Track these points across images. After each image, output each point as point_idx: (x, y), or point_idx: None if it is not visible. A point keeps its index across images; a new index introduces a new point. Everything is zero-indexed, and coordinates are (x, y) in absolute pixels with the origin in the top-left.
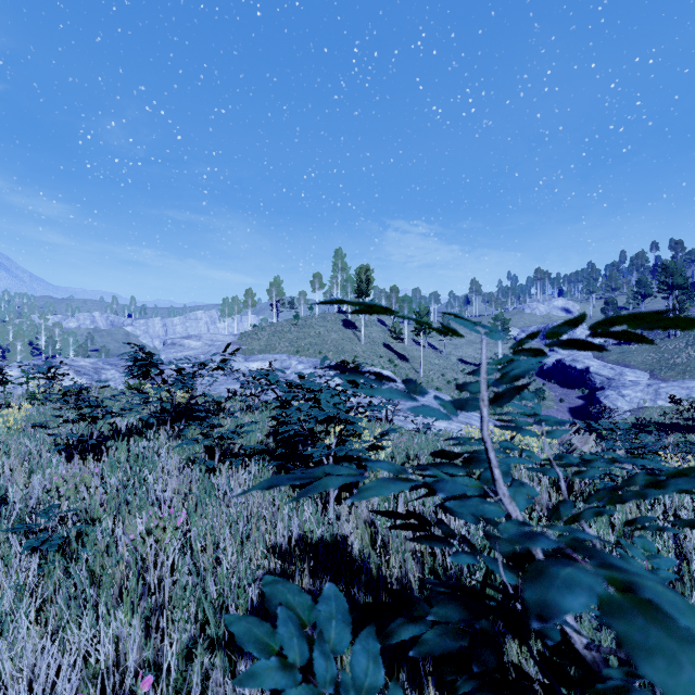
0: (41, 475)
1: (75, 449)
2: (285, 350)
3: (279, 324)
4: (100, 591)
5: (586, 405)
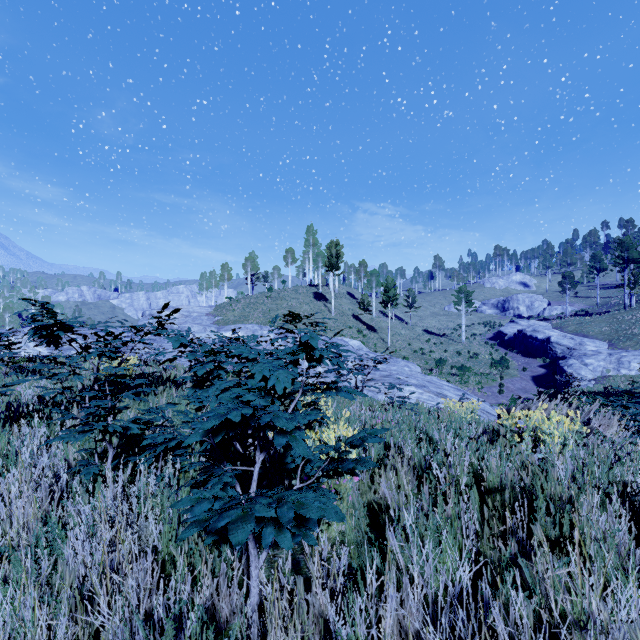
0: None
1: None
2: (258, 320)
3: (253, 296)
4: None
5: (549, 374)
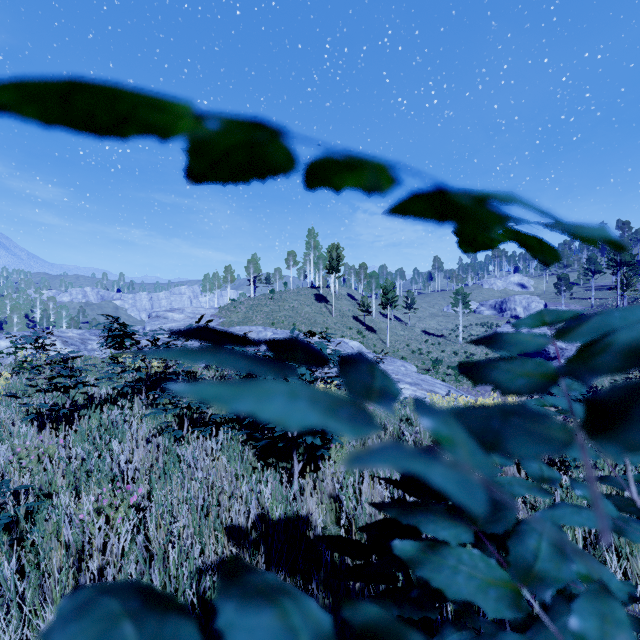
0: (10, 444)
1: (47, 418)
2: (261, 322)
3: (256, 298)
4: (26, 588)
5: None
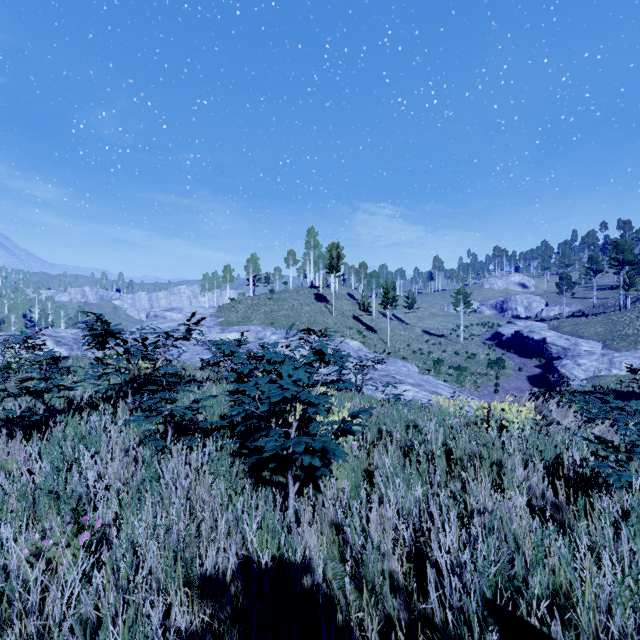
0: None
1: (17, 425)
2: (260, 322)
3: (255, 297)
4: None
5: (544, 374)
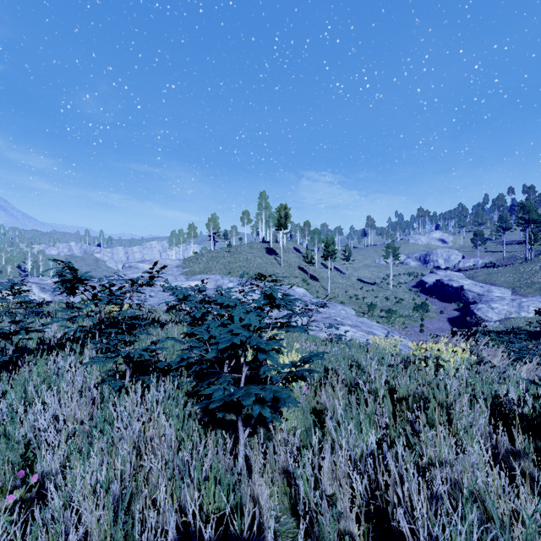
0: None
1: None
2: (219, 271)
3: (215, 251)
4: None
5: (462, 316)
